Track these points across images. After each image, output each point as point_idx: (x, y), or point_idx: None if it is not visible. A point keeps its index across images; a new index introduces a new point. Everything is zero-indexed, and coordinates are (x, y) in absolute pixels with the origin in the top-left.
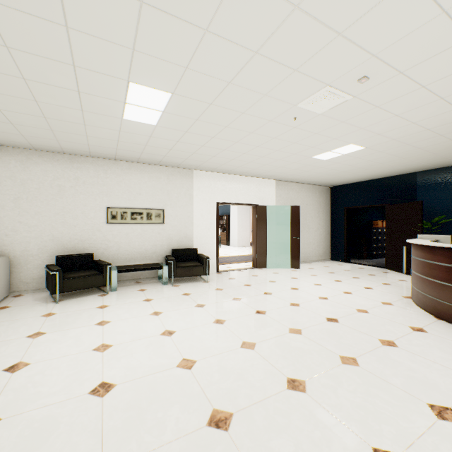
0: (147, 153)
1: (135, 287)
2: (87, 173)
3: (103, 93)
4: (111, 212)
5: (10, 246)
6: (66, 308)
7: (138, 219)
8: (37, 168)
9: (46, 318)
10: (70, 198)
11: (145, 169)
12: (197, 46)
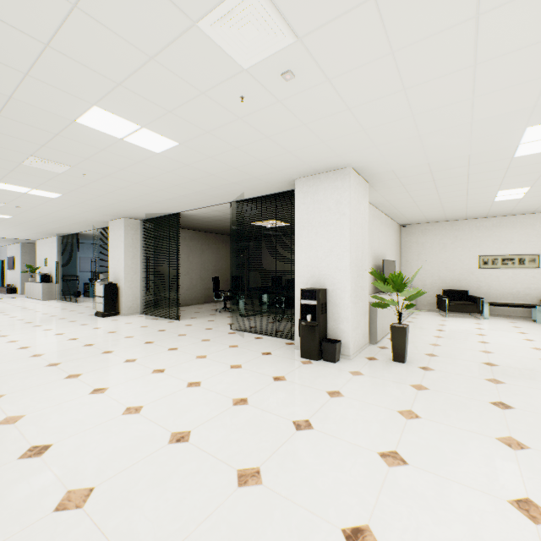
0: (516, 210)
1: (505, 320)
2: (462, 232)
3: (480, 197)
4: (482, 259)
5: (415, 282)
6: (452, 320)
7: (508, 265)
8: (429, 234)
9: (443, 321)
10: (450, 251)
11: (516, 219)
12: (540, 174)
